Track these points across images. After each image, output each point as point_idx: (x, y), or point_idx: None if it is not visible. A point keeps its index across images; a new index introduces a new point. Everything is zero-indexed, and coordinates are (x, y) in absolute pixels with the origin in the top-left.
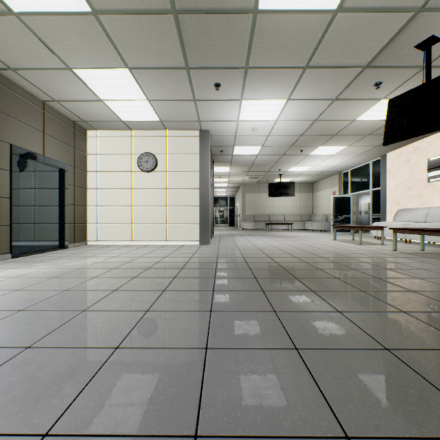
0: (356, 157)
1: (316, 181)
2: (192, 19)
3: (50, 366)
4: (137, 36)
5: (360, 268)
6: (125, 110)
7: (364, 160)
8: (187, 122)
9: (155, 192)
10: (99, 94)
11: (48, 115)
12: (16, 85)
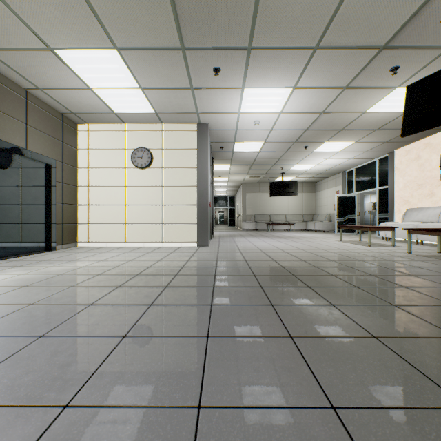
0: (362, 154)
1: (319, 180)
2: None
3: None
4: (124, 7)
5: (380, 274)
6: (116, 100)
7: (370, 157)
8: (184, 114)
9: (150, 190)
10: (86, 81)
11: (32, 105)
12: None
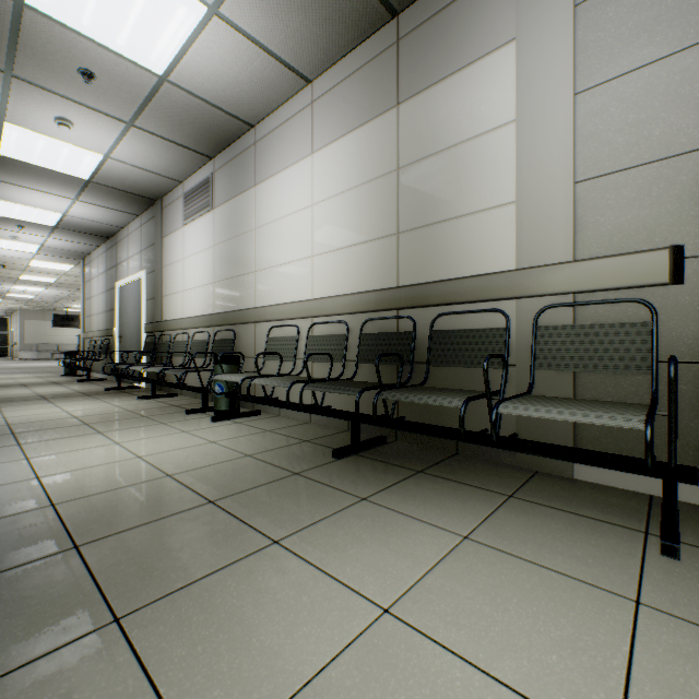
0: None
1: None
2: None
3: None
4: None
5: None
6: None
7: None
8: None
9: None
10: None
11: None
12: None
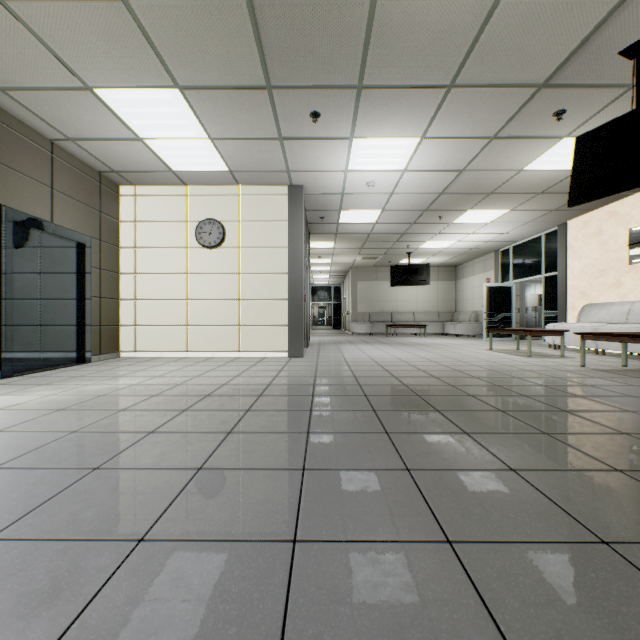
0: (521, 226)
1: (461, 262)
2: (276, 7)
3: (17, 579)
4: (191, 36)
5: (535, 394)
6: (176, 154)
7: (533, 231)
8: (270, 172)
9: (221, 279)
10: (135, 129)
11: (59, 162)
12: (8, 115)
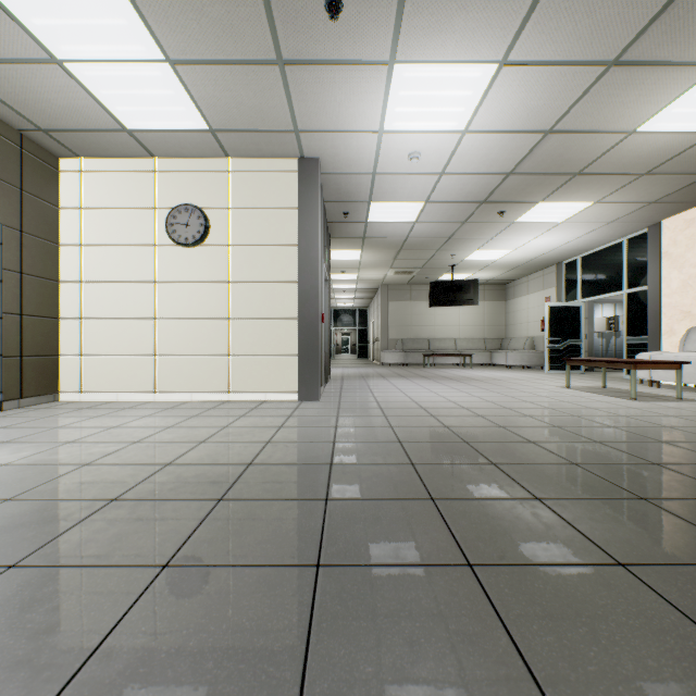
0: (601, 228)
1: (512, 279)
2: None
3: None
4: None
5: None
6: (123, 95)
7: (614, 236)
8: (270, 133)
9: (203, 290)
10: (43, 38)
11: None
12: None
